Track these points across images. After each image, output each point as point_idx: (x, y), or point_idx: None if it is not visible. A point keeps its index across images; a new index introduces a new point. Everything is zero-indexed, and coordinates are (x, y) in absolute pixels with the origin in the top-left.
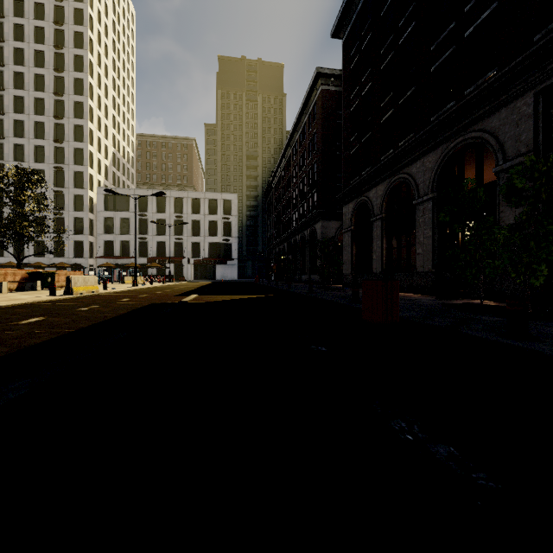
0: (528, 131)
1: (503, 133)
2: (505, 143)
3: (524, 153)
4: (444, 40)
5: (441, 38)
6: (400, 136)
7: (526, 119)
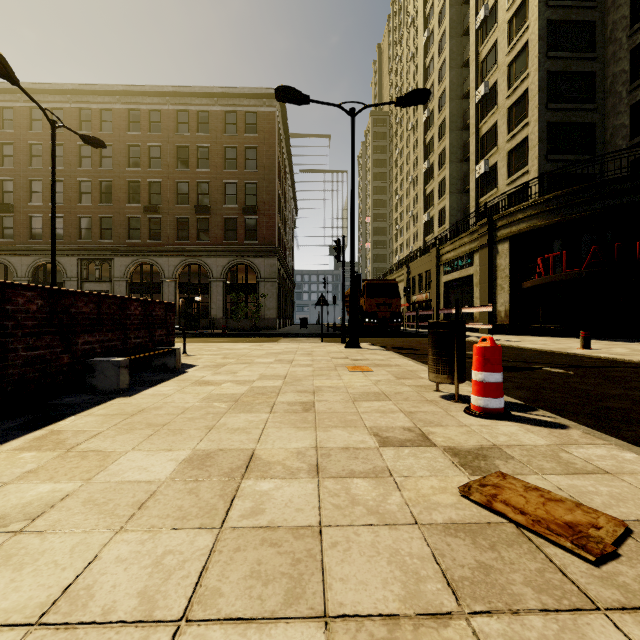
0: (76, 270)
1: (67, 266)
2: (68, 271)
3: (74, 277)
4: (37, 206)
5: (35, 204)
6: (1, 235)
7: (75, 266)
